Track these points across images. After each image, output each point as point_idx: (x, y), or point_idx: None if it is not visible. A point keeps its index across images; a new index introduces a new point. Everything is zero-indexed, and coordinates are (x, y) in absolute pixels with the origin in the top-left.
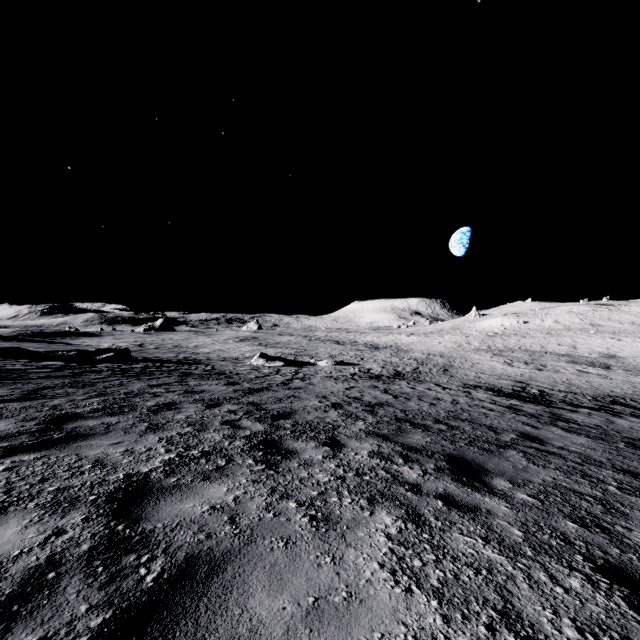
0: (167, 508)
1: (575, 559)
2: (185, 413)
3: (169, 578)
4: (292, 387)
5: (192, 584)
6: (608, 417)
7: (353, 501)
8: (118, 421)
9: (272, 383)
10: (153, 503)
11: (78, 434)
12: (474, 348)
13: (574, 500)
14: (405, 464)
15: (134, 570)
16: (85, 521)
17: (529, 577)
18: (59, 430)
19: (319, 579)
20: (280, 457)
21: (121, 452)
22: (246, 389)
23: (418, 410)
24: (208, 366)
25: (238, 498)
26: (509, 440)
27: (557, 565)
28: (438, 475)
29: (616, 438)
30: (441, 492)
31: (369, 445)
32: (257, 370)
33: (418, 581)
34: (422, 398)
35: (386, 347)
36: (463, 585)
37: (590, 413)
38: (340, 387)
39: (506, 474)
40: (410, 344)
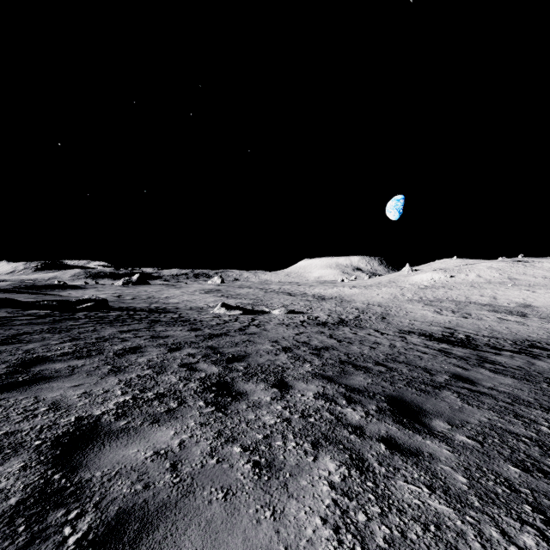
0: (110, 454)
1: (524, 510)
2: (148, 356)
3: (94, 539)
4: (248, 333)
5: (117, 547)
6: (528, 359)
7: (297, 445)
8: (84, 364)
9: (230, 329)
10: (97, 448)
11: (43, 377)
12: (408, 299)
13: (511, 442)
14: (348, 405)
15: (58, 529)
16: (22, 469)
17: (480, 534)
18: (26, 373)
19: (257, 539)
20: (230, 399)
21: (79, 394)
22: (207, 334)
23: (360, 353)
24: (176, 314)
25: (183, 442)
26: (443, 381)
27: (507, 518)
28: (380, 417)
29: (539, 379)
30: (383, 435)
31: (315, 386)
32: (218, 318)
33: (363, 540)
34: (363, 342)
35: (331, 298)
36: (411, 545)
37: (512, 356)
38: (291, 333)
39: (444, 415)
40: (352, 295)
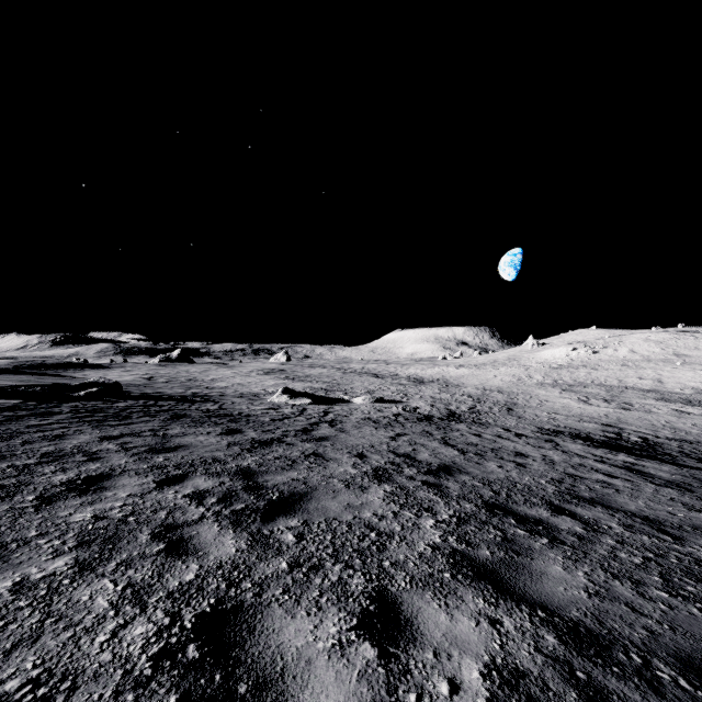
0: None
1: None
2: (103, 503)
3: None
4: (316, 437)
5: None
6: None
7: None
8: None
9: (289, 430)
10: None
11: None
12: (537, 382)
13: None
14: None
15: None
16: None
17: None
18: None
19: None
20: None
21: None
22: (247, 442)
23: (508, 480)
24: (215, 404)
25: None
26: None
27: None
28: None
29: None
30: None
31: (472, 624)
32: (276, 410)
33: None
34: (499, 453)
35: (433, 381)
36: None
37: None
38: (382, 435)
39: None
40: (460, 377)
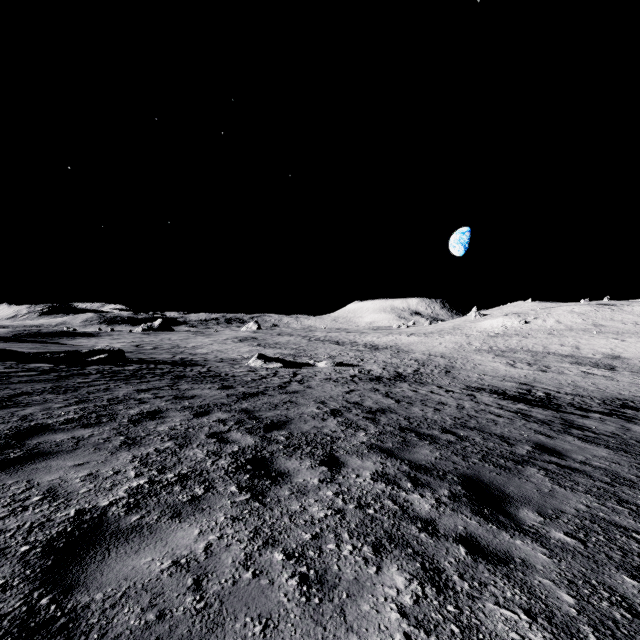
0: (116, 565)
1: None
2: (169, 423)
3: None
4: (289, 391)
5: None
6: (622, 423)
7: (355, 549)
8: (91, 434)
9: (268, 386)
10: (100, 557)
11: (40, 452)
12: (475, 349)
13: (620, 539)
14: (415, 490)
15: None
16: (0, 590)
17: None
18: (19, 447)
19: None
20: (269, 482)
21: (82, 477)
22: (240, 394)
23: (423, 417)
24: (204, 368)
25: (211, 546)
26: (525, 453)
27: None
28: (455, 506)
29: (638, 449)
30: (461, 532)
31: (372, 463)
32: (254, 372)
33: None
34: (425, 402)
35: (386, 347)
36: None
37: (602, 419)
38: (339, 390)
39: (532, 502)
40: (410, 344)
